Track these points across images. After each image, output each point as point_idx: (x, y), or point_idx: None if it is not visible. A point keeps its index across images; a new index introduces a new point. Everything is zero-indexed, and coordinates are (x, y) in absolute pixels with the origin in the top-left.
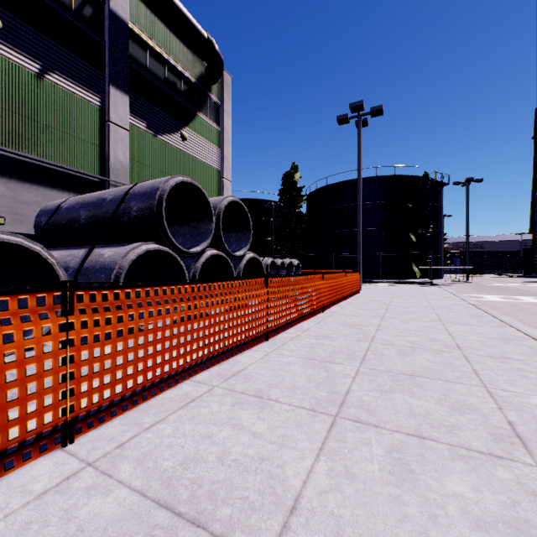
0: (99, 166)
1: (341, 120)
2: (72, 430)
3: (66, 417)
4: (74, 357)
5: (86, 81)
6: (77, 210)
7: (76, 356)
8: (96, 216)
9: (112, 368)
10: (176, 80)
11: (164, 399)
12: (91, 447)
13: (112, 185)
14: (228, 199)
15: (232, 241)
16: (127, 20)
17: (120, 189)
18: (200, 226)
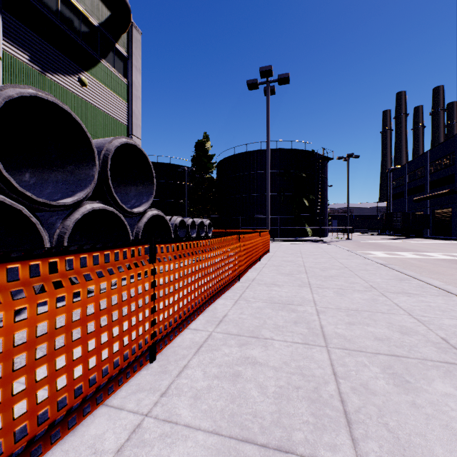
0: None
1: (250, 84)
2: None
3: None
4: None
5: None
6: None
7: None
8: None
9: None
10: (73, 17)
11: None
12: None
13: None
14: (121, 140)
15: (131, 195)
16: None
17: None
18: (77, 170)
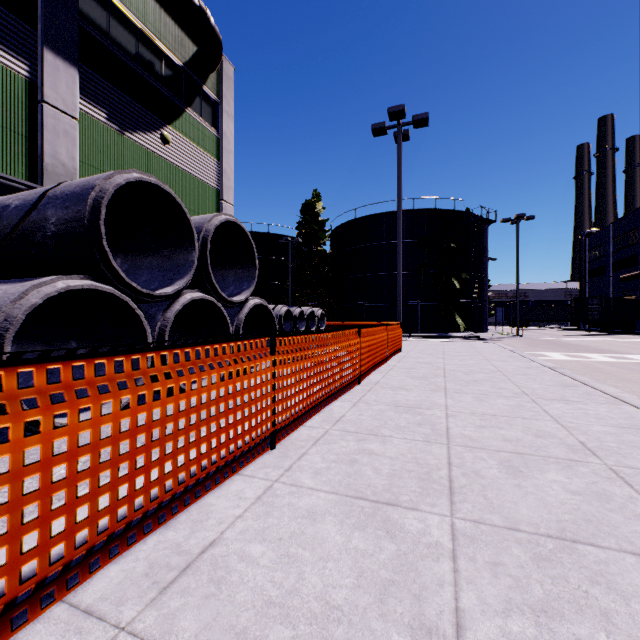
0: (26, 167)
1: (376, 130)
2: None
3: None
4: None
5: (4, 36)
6: None
7: None
8: None
9: None
10: (154, 60)
11: None
12: None
13: None
14: (221, 217)
15: (229, 281)
16: None
17: (35, 190)
18: (175, 255)
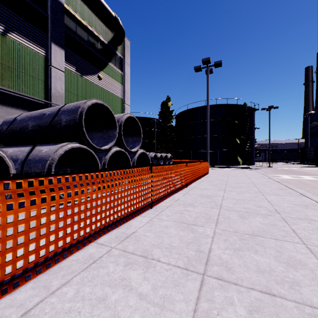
0: (44, 94)
1: (196, 69)
2: None
3: None
4: None
5: (36, 39)
6: (26, 121)
7: None
8: (38, 125)
9: (25, 243)
10: (95, 42)
11: (73, 261)
12: None
13: (52, 106)
14: (127, 115)
15: (130, 142)
16: (63, 2)
17: (55, 107)
18: (108, 132)
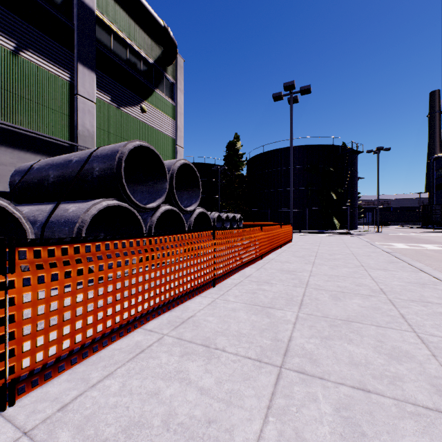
0: (69, 133)
1: (276, 97)
2: (12, 392)
3: (5, 379)
4: (14, 316)
5: (57, 59)
6: (47, 170)
7: (17, 315)
8: (63, 176)
9: (58, 324)
10: (137, 61)
11: (115, 350)
12: (32, 410)
13: (80, 149)
14: (180, 161)
15: (184, 198)
16: (94, 8)
17: (85, 152)
18: (155, 184)
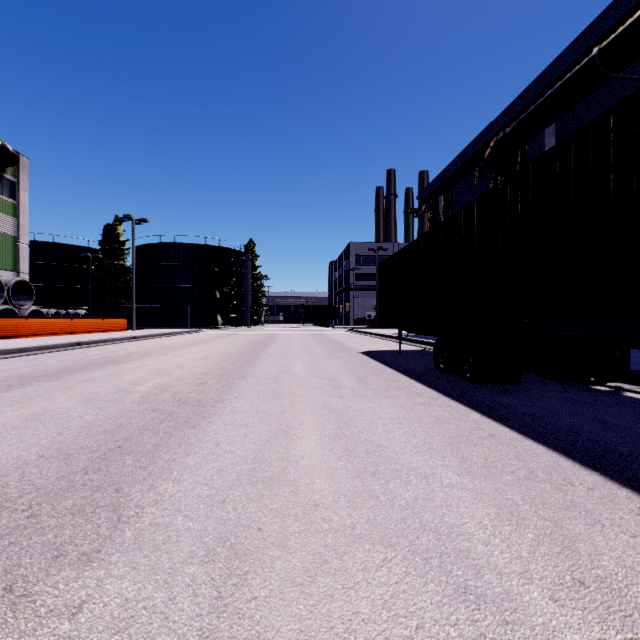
0: None
1: (121, 220)
2: None
3: None
4: None
5: None
6: None
7: None
8: None
9: None
10: None
11: None
12: None
13: None
14: (16, 279)
15: (21, 300)
16: None
17: None
18: None
